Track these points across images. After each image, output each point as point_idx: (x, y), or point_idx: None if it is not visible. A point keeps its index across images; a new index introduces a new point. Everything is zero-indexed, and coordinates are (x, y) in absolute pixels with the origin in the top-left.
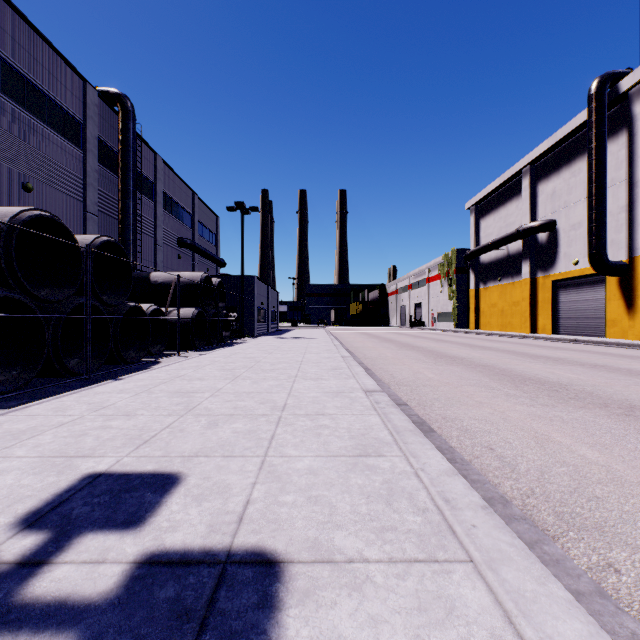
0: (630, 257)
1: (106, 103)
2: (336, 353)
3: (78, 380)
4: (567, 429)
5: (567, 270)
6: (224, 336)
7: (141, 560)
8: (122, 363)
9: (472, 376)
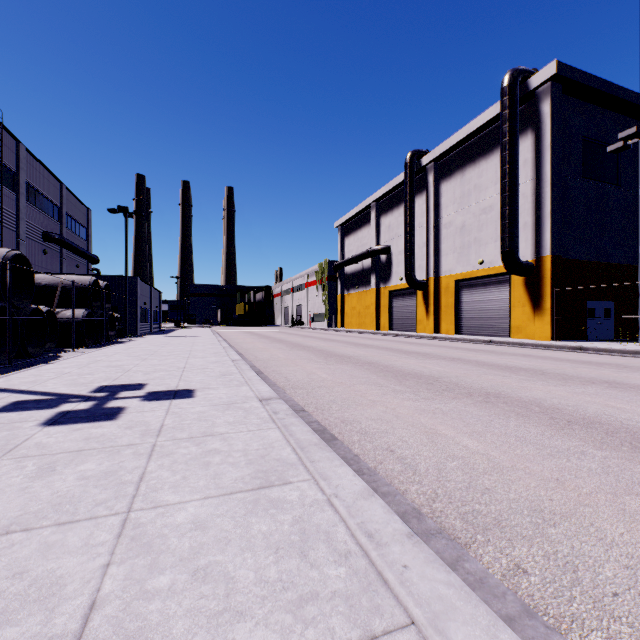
0: (427, 278)
1: None
2: (219, 345)
3: (2, 368)
4: (326, 370)
5: (397, 284)
6: (109, 335)
7: (149, 392)
8: (26, 357)
9: (306, 355)
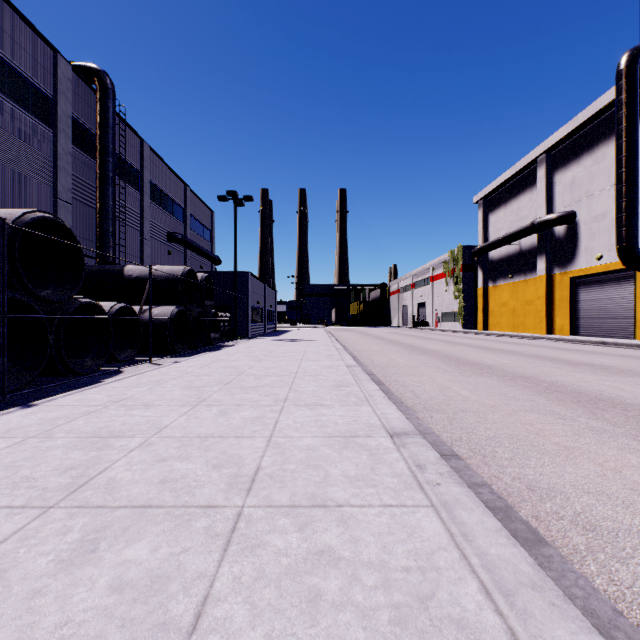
0: None
1: (82, 79)
2: (339, 360)
3: None
4: None
5: (589, 266)
6: (213, 338)
7: None
8: (69, 375)
9: (519, 394)
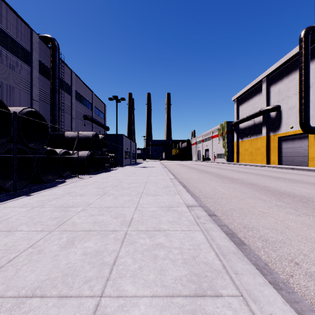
0: None
1: (44, 42)
2: (166, 176)
3: (8, 195)
4: None
5: (286, 131)
6: (106, 166)
7: None
8: (42, 182)
9: (248, 191)
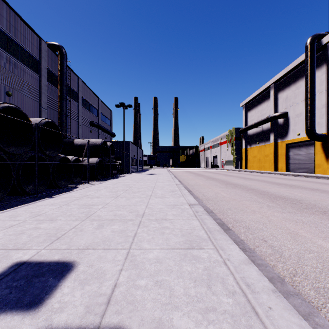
0: (328, 131)
1: (51, 50)
2: (173, 182)
3: (31, 197)
4: (307, 227)
5: (294, 138)
6: (114, 173)
7: None
8: (57, 188)
9: (247, 195)
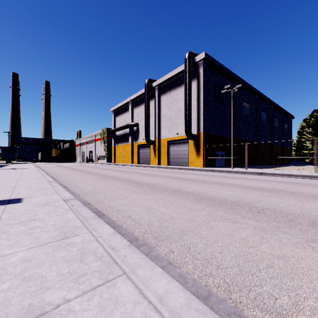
0: (155, 139)
1: None
2: (39, 173)
3: None
4: (104, 184)
5: (141, 141)
6: None
7: None
8: None
9: (93, 177)
